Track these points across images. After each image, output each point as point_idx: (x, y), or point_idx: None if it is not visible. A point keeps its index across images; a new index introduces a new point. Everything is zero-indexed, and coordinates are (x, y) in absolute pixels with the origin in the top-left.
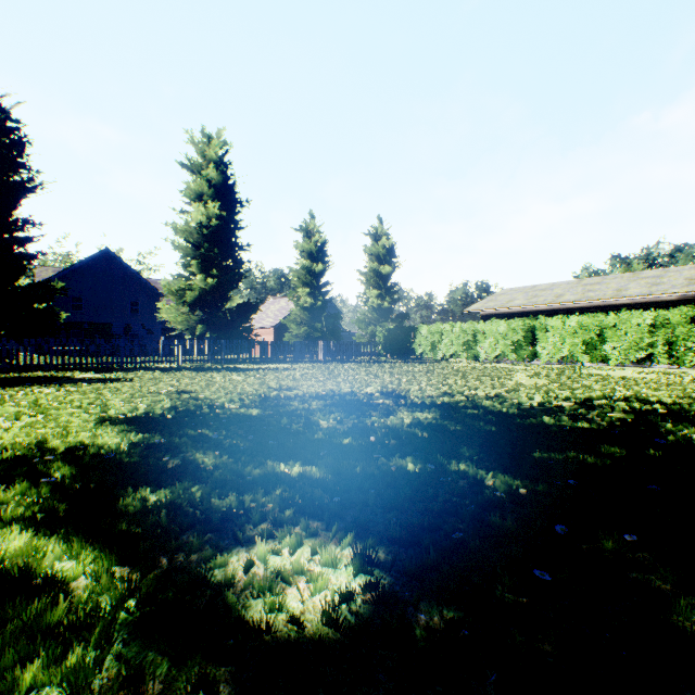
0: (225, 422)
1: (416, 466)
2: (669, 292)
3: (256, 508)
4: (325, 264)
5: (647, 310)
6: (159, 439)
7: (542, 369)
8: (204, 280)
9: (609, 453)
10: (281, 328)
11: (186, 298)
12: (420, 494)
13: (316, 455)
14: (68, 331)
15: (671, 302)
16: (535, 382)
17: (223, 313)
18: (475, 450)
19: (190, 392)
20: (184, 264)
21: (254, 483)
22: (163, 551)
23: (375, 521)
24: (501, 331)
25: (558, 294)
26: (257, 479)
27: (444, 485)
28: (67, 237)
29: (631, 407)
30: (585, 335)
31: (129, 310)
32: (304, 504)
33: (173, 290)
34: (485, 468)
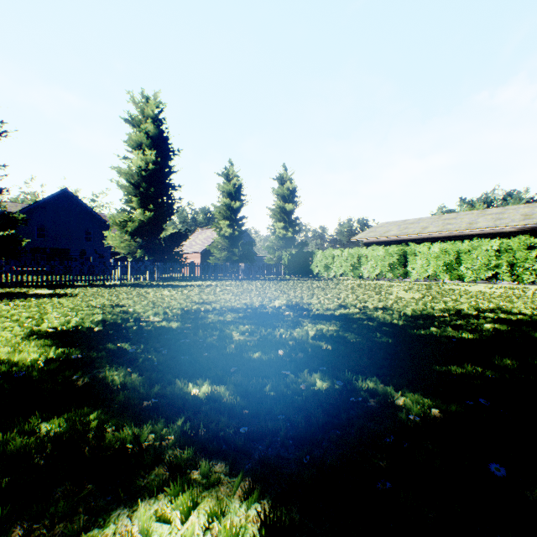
0: (145, 336)
1: (324, 382)
2: (510, 225)
3: (152, 446)
4: (241, 202)
5: (493, 239)
6: (76, 354)
7: (413, 285)
8: (143, 214)
9: (502, 365)
10: (207, 253)
11: (127, 227)
12: (333, 421)
13: (226, 371)
14: (33, 255)
15: (511, 233)
16: (412, 296)
17: (158, 240)
18: (378, 363)
19: (123, 306)
20: (126, 200)
21: (156, 410)
22: (20, 520)
23: (286, 459)
24: (380, 255)
25: (424, 227)
26: (161, 404)
27: (356, 407)
28: (34, 179)
29: (499, 318)
30: (446, 258)
31: (84, 238)
32: (207, 438)
33: (117, 221)
34: (393, 385)
